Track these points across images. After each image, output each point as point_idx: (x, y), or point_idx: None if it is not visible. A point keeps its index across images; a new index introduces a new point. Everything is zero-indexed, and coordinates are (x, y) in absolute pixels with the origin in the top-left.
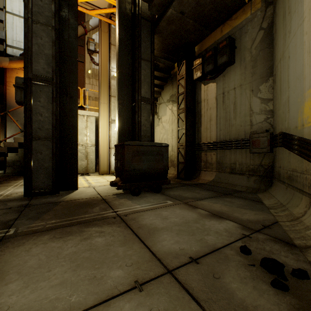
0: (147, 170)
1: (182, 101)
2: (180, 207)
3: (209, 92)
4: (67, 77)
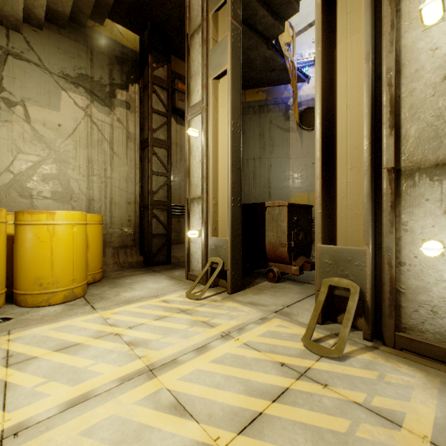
0: None
1: (163, 128)
2: None
3: (184, 138)
4: None
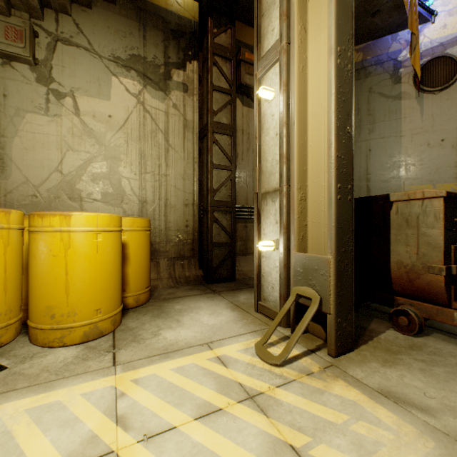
0: None
1: (225, 109)
2: None
3: (252, 122)
4: None
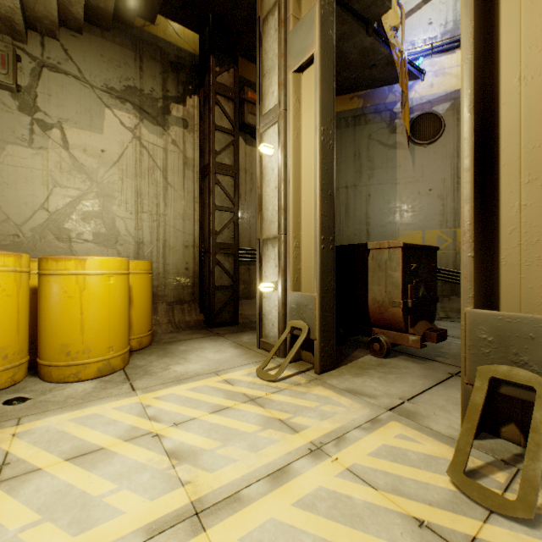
0: None
1: (228, 149)
2: None
3: (255, 162)
4: None
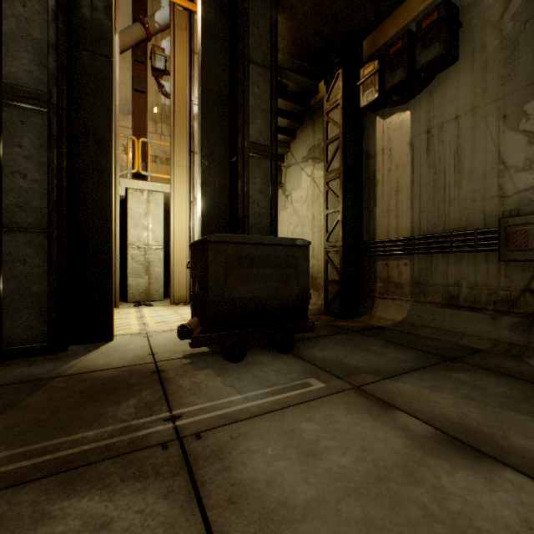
0: (262, 301)
1: (336, 154)
2: (345, 403)
3: (394, 133)
4: (88, 96)
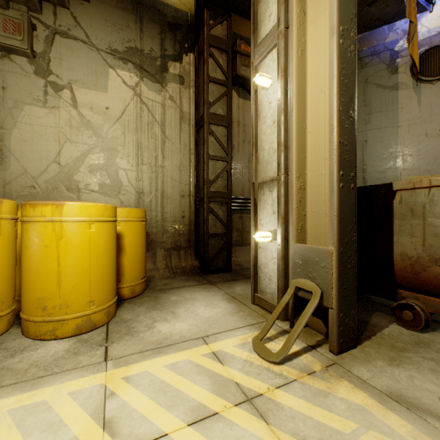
0: None
1: (221, 100)
2: None
3: (247, 114)
4: None
